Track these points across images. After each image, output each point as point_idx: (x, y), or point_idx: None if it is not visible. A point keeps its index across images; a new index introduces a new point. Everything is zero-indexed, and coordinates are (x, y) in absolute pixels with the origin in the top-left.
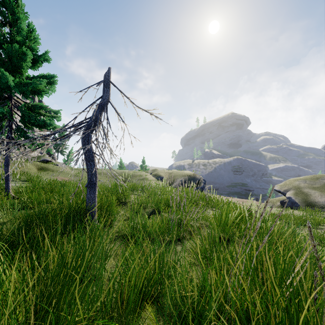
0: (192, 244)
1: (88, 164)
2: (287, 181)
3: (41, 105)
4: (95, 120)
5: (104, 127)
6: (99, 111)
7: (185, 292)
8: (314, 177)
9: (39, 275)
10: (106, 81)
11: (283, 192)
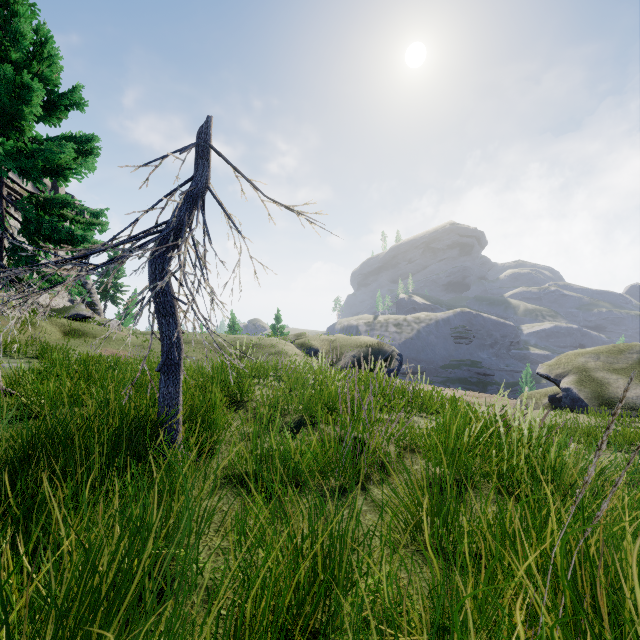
0: (392, 497)
1: (162, 322)
2: (562, 356)
3: (66, 199)
4: (178, 227)
5: (197, 243)
6: (186, 208)
7: (395, 637)
8: (614, 349)
9: (33, 595)
10: (202, 145)
11: (554, 378)
